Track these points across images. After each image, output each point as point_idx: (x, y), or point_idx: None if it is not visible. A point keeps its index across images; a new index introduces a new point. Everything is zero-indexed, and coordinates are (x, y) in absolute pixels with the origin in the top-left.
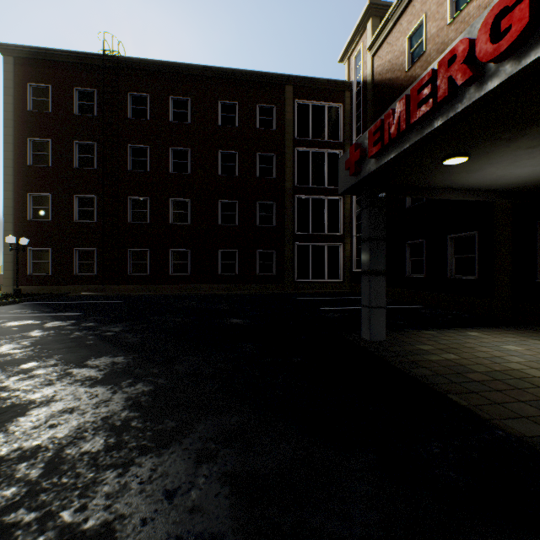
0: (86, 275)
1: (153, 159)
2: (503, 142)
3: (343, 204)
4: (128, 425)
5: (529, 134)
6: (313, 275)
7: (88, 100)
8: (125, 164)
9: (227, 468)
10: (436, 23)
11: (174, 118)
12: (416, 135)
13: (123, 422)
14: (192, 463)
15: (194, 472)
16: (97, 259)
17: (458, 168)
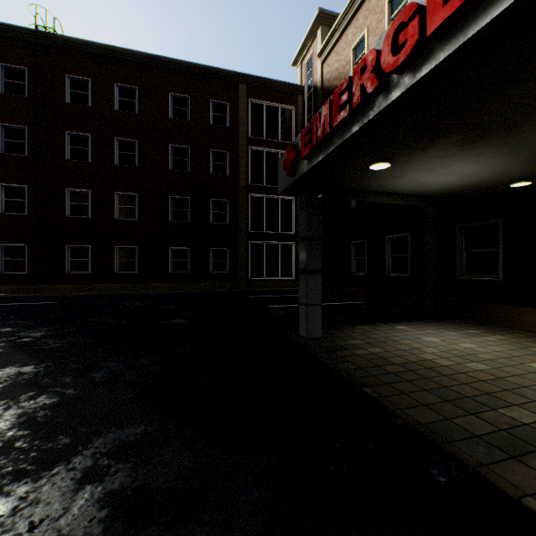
0: (15, 274)
1: (96, 148)
2: (418, 151)
3: (296, 204)
4: (10, 446)
5: (439, 145)
6: (267, 273)
7: (17, 79)
8: (62, 153)
9: (113, 487)
10: (376, 38)
11: (120, 107)
12: (339, 139)
13: (6, 443)
14: (74, 485)
15: (73, 495)
16: (28, 256)
17: (385, 173)
